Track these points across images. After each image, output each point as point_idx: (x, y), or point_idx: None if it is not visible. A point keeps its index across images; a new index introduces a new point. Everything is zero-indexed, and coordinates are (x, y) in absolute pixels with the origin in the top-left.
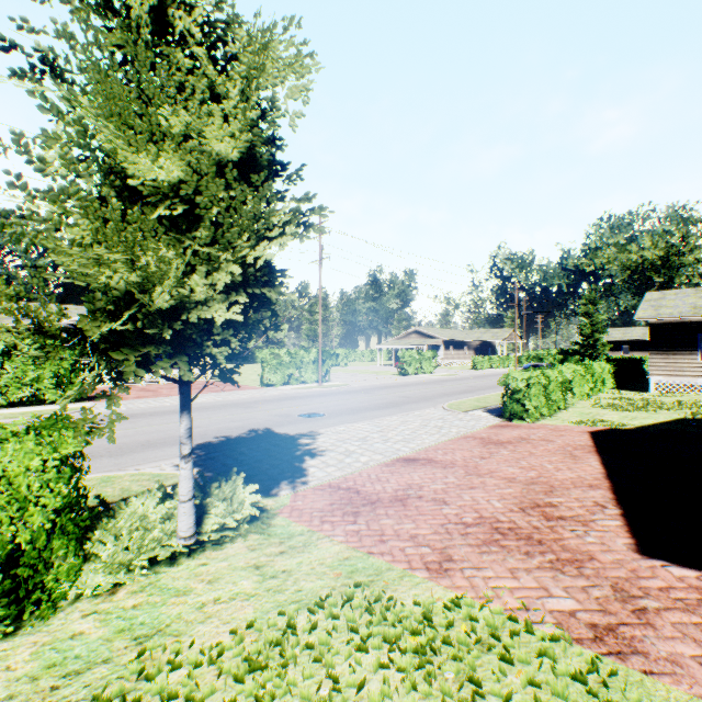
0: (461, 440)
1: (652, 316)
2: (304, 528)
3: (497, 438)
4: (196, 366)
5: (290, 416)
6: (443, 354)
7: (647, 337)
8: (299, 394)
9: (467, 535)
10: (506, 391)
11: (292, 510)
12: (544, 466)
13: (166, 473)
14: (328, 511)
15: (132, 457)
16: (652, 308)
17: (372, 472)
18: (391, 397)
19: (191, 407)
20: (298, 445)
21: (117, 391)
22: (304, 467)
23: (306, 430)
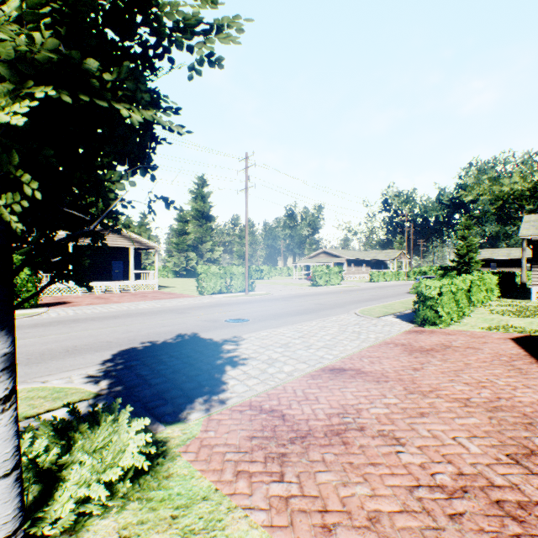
0: (382, 346)
1: (535, 234)
2: (211, 482)
3: (418, 344)
4: (16, 250)
5: (217, 321)
6: (346, 270)
7: (511, 256)
8: (228, 301)
9: (461, 522)
10: (418, 298)
11: (200, 448)
12: (494, 382)
13: (69, 387)
14: (246, 452)
15: (47, 366)
16: (533, 228)
17: (297, 386)
18: (307, 304)
19: (10, 319)
20: (221, 352)
21: (76, 298)
22: (223, 380)
23: (230, 335)
